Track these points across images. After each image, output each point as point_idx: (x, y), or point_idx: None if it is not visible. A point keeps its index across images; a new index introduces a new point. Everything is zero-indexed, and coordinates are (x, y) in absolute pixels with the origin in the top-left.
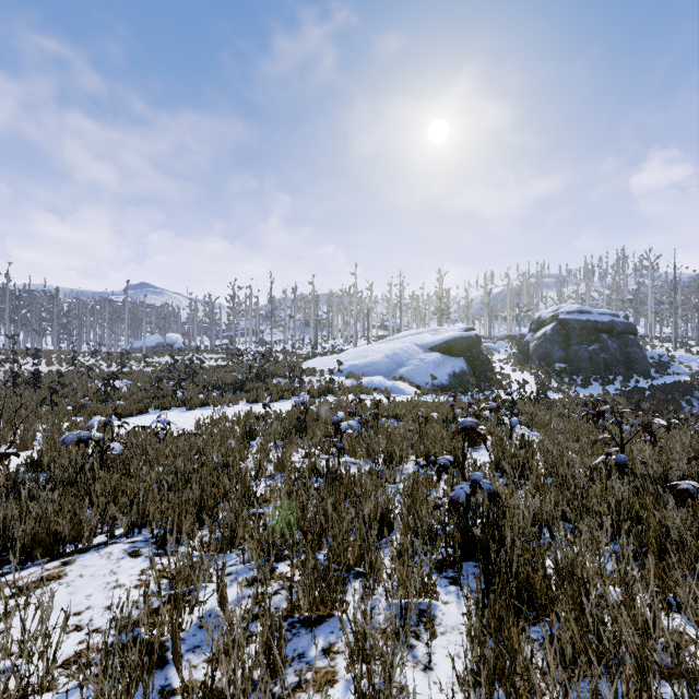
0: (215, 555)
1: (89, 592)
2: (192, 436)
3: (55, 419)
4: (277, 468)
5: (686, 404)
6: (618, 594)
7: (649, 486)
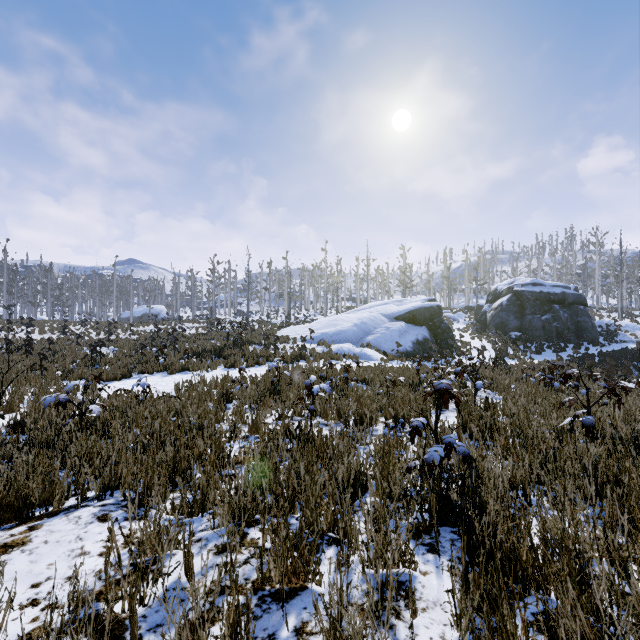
0: (186, 519)
1: (51, 560)
2: (171, 399)
3: (42, 383)
4: (252, 429)
5: (633, 369)
6: (605, 564)
7: (621, 448)
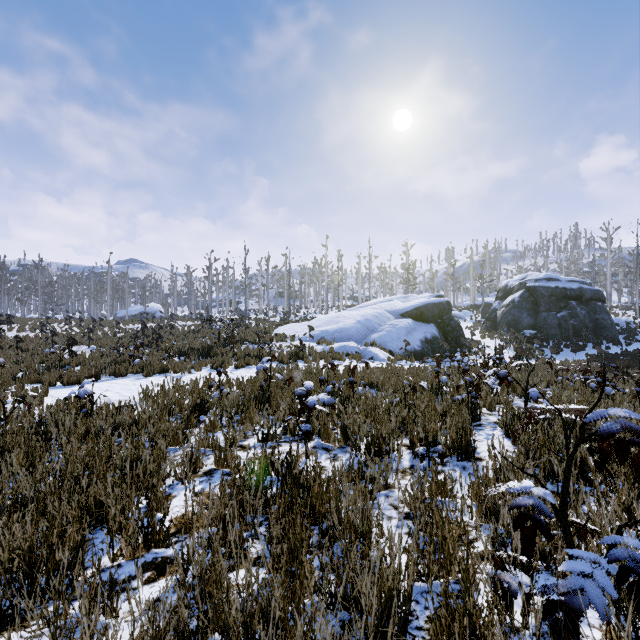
0: None
1: None
2: (128, 409)
3: None
4: (219, 460)
5: None
6: None
7: None
